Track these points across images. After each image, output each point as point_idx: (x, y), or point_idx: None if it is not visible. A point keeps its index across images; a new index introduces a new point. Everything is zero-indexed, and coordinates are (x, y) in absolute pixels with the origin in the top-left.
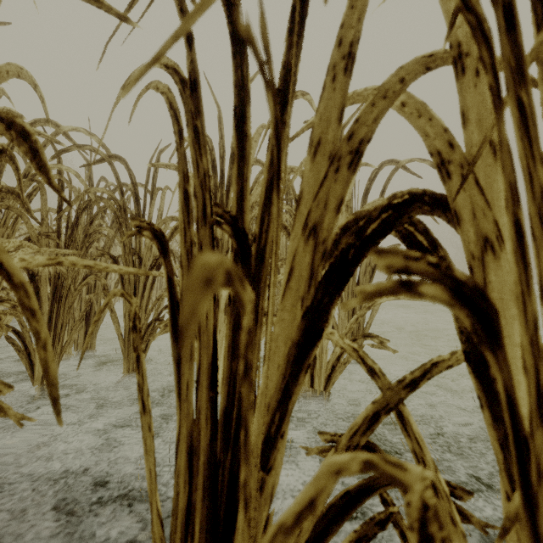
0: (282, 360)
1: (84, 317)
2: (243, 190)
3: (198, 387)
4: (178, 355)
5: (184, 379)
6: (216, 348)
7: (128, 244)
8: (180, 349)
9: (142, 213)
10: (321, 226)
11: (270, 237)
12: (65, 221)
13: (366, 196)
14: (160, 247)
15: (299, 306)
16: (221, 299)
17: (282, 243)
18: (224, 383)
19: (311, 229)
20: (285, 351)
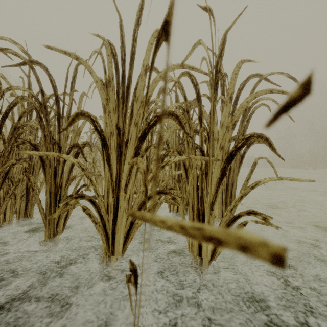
0: None
1: (25, 193)
2: None
3: None
4: None
5: None
6: None
7: (48, 135)
8: None
9: (62, 111)
10: None
11: None
12: (11, 122)
13: (236, 102)
14: None
15: None
16: (122, 180)
17: (173, 139)
18: None
19: None
20: None
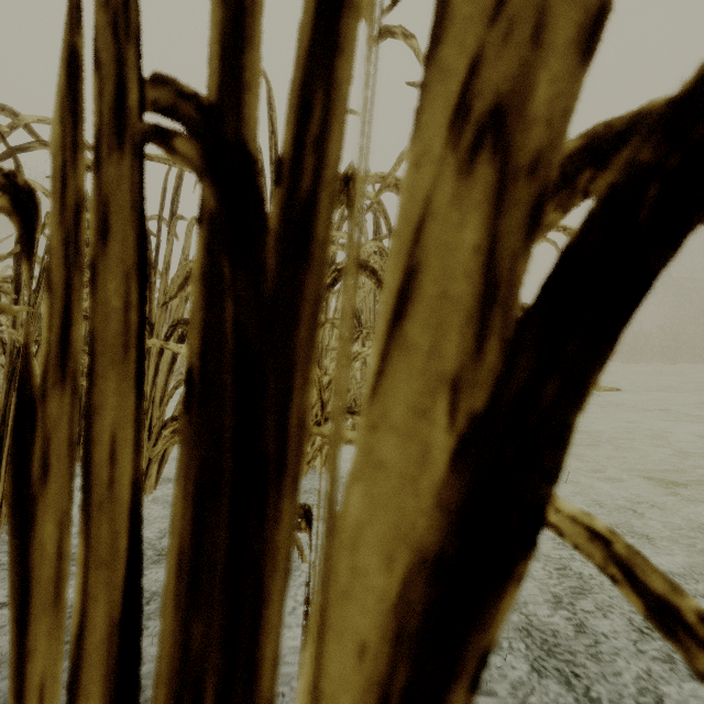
0: (374, 621)
1: None
2: (241, 18)
3: (76, 697)
4: (22, 575)
5: (34, 662)
6: (140, 558)
7: None
8: (28, 555)
9: (155, 255)
10: (525, 109)
11: (331, 161)
12: None
13: None
14: (24, 236)
15: (439, 411)
16: None
17: (369, 306)
18: (161, 691)
19: (485, 122)
20: (387, 587)
